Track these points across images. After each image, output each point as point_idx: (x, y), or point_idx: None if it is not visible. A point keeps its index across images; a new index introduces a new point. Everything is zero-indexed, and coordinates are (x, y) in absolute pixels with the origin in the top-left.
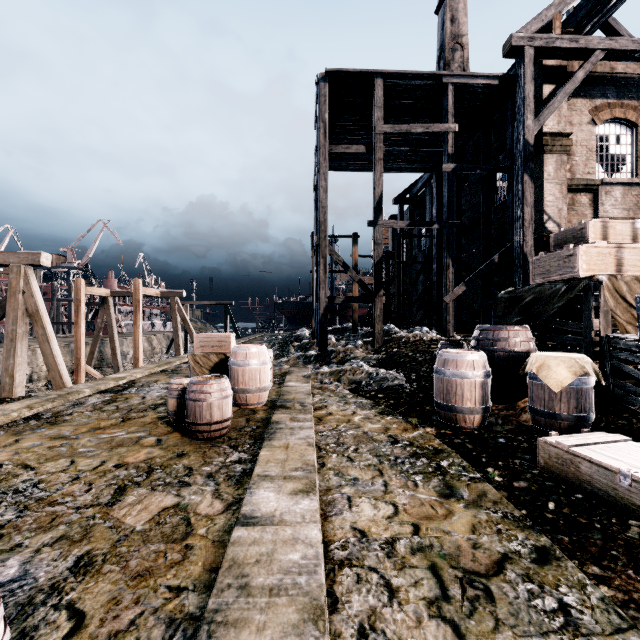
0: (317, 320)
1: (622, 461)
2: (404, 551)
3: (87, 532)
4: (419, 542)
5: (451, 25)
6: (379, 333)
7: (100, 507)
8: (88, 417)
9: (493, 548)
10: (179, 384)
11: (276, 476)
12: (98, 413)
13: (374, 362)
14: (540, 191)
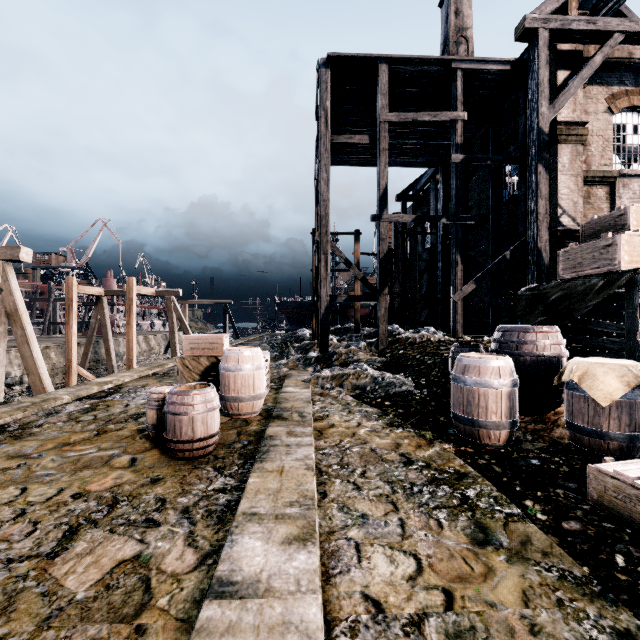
0: (318, 320)
1: None
2: (437, 639)
3: (10, 603)
4: (455, 622)
5: (455, 18)
6: (383, 334)
7: (38, 560)
8: (59, 429)
9: (559, 634)
10: (159, 393)
11: (266, 514)
12: (72, 424)
13: (379, 365)
14: (554, 183)
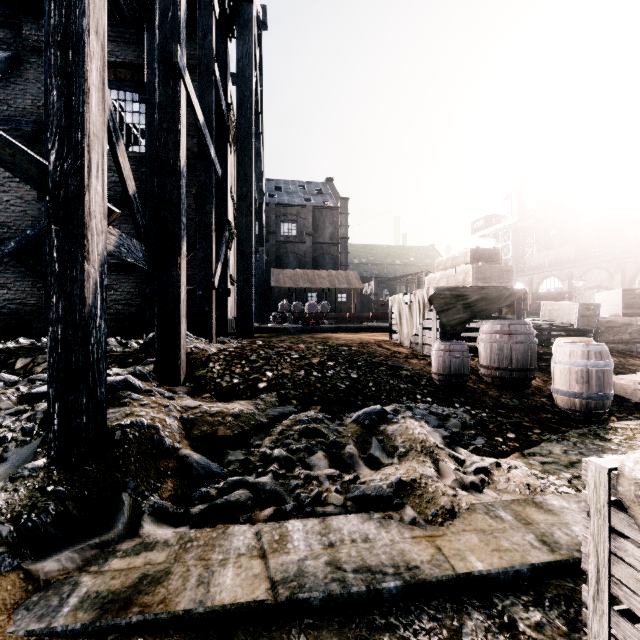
0: None
1: None
2: None
3: None
4: None
5: None
6: (184, 346)
7: None
8: None
9: None
10: None
11: None
12: None
13: (298, 408)
14: None
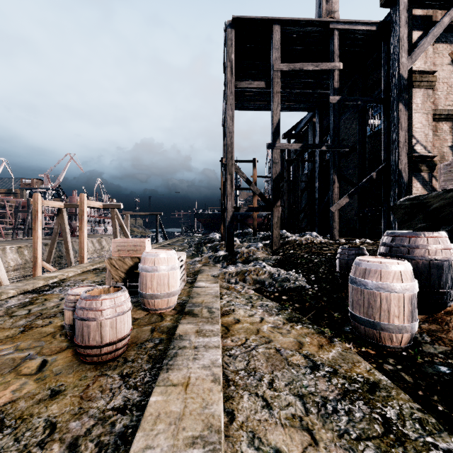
0: (225, 226)
1: None
2: None
3: None
4: None
5: (326, 4)
6: (276, 237)
7: None
8: None
9: None
10: (76, 295)
11: None
12: (4, 319)
13: (274, 262)
14: (409, 119)
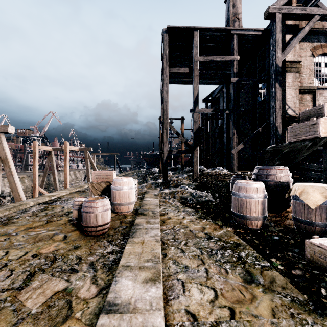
0: (162, 163)
1: None
2: None
3: None
4: (236, 326)
5: (233, 8)
6: (196, 170)
7: (12, 291)
8: (27, 220)
9: None
10: (79, 201)
11: (134, 266)
12: (34, 217)
13: (194, 186)
14: (284, 93)
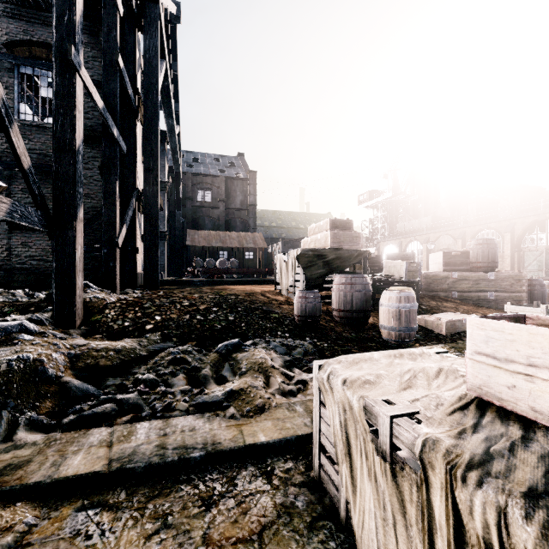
0: None
1: (454, 318)
2: None
3: None
4: None
5: None
6: (80, 296)
7: None
8: None
9: None
10: None
11: None
12: None
13: (177, 344)
14: None
